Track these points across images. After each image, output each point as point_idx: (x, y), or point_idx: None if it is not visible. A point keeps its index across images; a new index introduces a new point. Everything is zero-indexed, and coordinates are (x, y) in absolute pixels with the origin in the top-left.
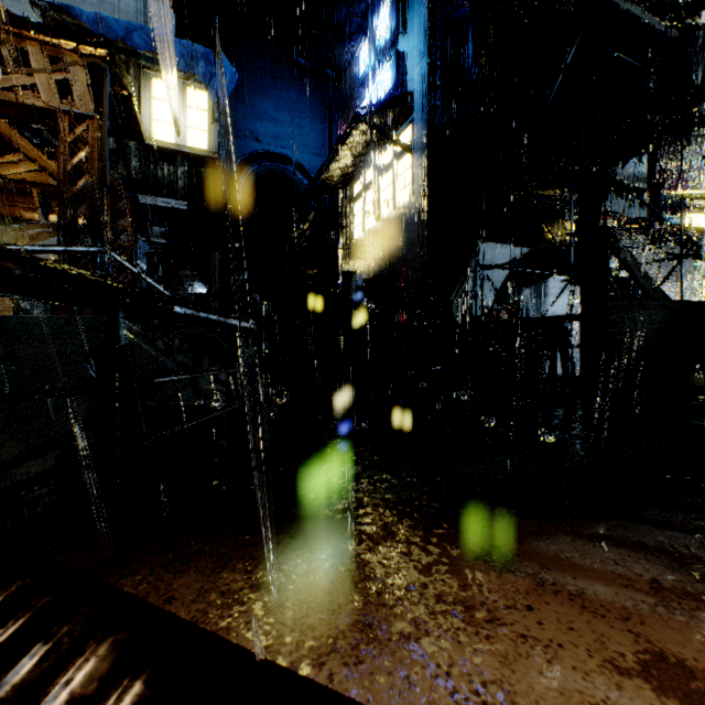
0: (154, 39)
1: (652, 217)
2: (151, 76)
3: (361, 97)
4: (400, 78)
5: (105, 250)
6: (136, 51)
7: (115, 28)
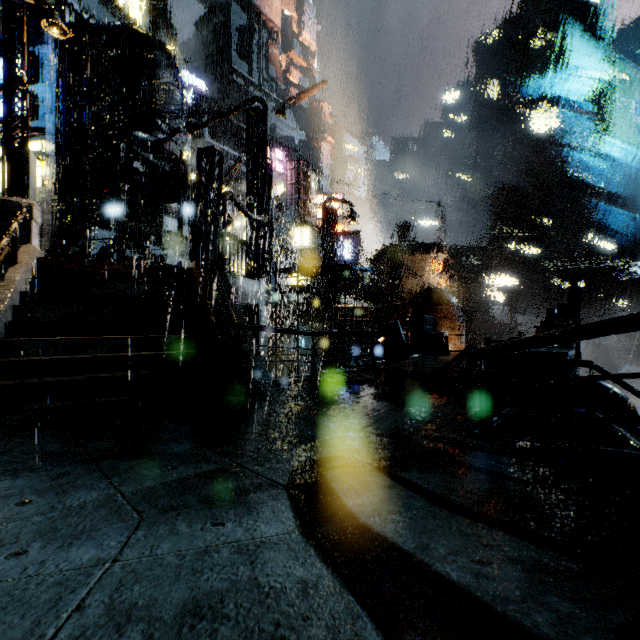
0: None
1: (179, 231)
2: None
3: None
4: (33, 111)
5: None
6: None
7: None
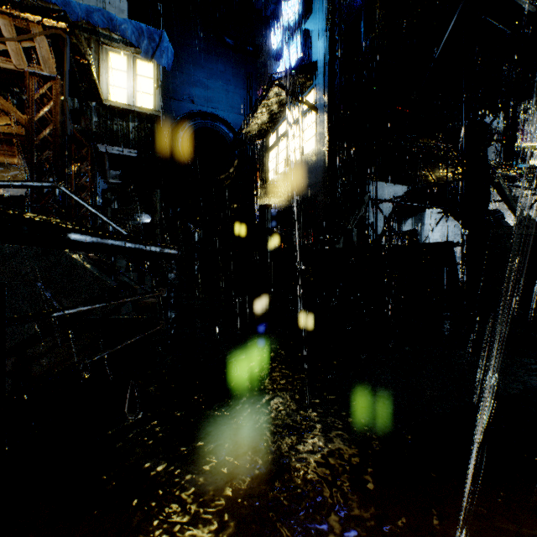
0: (109, 19)
1: (508, 162)
2: (108, 50)
3: (275, 68)
4: (306, 51)
5: (55, 185)
6: (95, 30)
7: (77, 10)
